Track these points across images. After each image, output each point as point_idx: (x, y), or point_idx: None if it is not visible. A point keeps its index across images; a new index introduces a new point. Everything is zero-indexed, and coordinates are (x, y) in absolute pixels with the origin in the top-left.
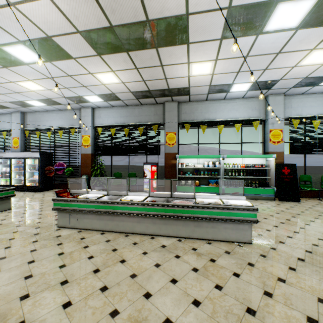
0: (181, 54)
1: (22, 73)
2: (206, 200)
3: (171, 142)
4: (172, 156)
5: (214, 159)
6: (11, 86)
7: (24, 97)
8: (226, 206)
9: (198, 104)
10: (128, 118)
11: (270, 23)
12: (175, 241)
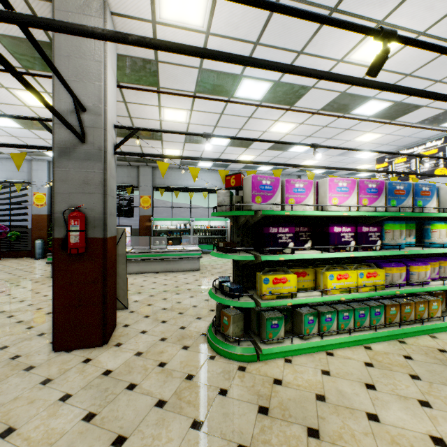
0: (157, 144)
1: None
2: (174, 249)
3: (146, 205)
4: (147, 219)
5: (186, 222)
6: None
7: None
8: (185, 250)
9: (172, 171)
10: None
11: (212, 142)
12: (154, 274)
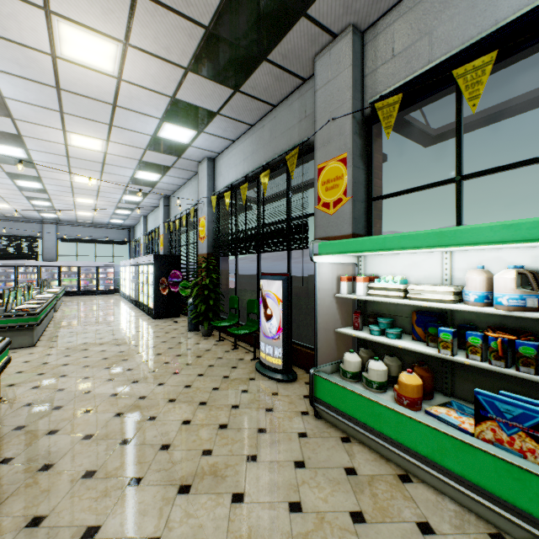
0: None
1: (39, 121)
2: None
3: (331, 197)
4: None
5: None
6: (81, 154)
7: (121, 168)
8: None
9: None
10: (254, 157)
11: None
12: None
